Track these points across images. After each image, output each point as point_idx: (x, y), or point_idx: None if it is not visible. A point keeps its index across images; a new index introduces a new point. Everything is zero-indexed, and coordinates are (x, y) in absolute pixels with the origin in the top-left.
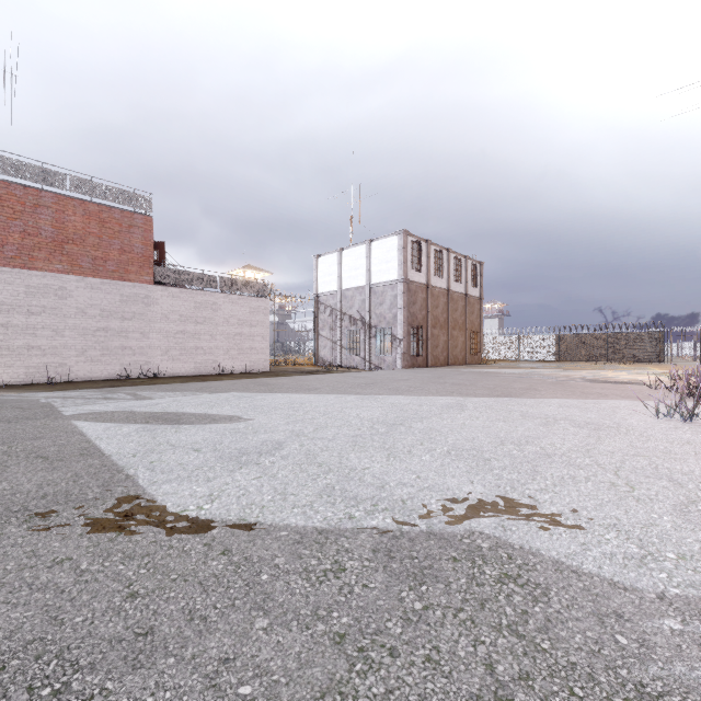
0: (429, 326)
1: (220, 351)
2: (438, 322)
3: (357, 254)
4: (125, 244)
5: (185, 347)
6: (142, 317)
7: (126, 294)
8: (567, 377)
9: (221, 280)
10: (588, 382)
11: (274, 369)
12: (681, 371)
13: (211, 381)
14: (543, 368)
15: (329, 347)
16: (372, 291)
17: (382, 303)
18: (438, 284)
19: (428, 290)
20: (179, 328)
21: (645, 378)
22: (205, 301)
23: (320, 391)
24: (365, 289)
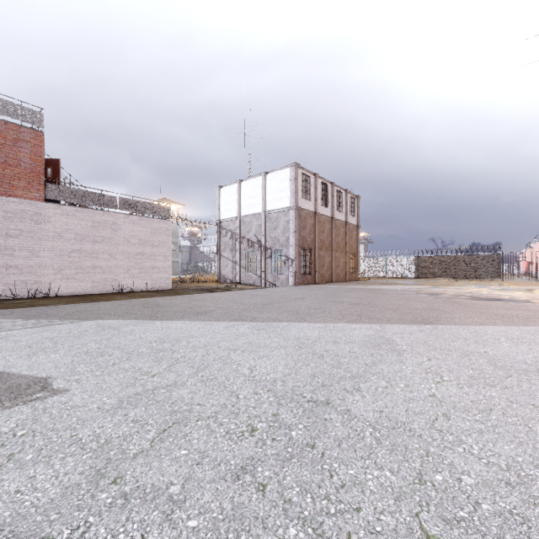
0: (317, 249)
1: (120, 269)
2: (324, 245)
3: (254, 185)
4: (10, 158)
5: (81, 266)
6: (31, 234)
7: (11, 210)
8: (449, 294)
9: (122, 201)
10: (478, 300)
11: (176, 287)
12: (532, 287)
13: (98, 302)
14: (414, 284)
15: (229, 267)
16: (268, 217)
17: (276, 228)
18: (324, 212)
19: (316, 217)
20: (74, 246)
21: (518, 294)
22: (104, 221)
23: (210, 316)
24: (261, 215)
